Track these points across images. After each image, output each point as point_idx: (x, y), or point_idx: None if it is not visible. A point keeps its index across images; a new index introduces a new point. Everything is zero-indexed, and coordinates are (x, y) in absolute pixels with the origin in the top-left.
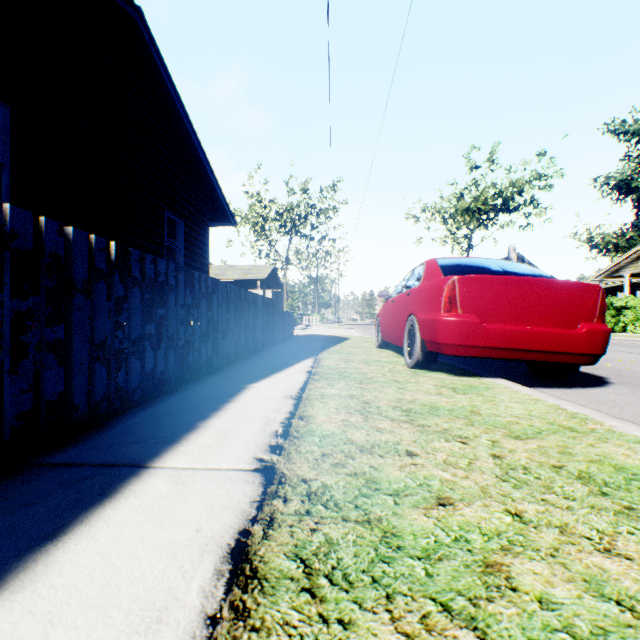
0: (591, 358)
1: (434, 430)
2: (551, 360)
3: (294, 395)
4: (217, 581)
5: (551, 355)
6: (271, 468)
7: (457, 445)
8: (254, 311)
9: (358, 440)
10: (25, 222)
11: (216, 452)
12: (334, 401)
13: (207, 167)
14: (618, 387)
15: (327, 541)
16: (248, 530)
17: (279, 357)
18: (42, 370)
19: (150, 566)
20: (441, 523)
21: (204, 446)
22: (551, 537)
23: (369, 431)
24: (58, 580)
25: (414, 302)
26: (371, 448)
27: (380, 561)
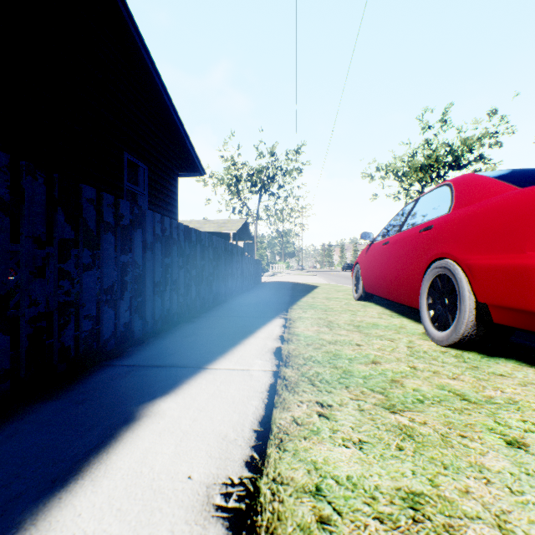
0: None
1: None
2: None
3: (235, 485)
4: None
5: None
6: None
7: None
8: (212, 257)
9: None
10: None
11: None
12: None
13: (172, 111)
14: None
15: None
16: None
17: (238, 315)
18: None
19: None
20: None
21: None
22: None
23: None
24: None
25: (449, 238)
26: None
27: None
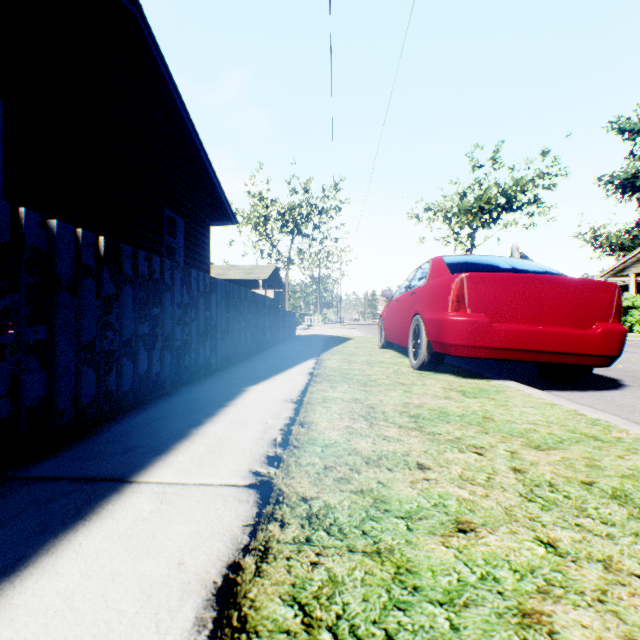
0: (607, 360)
1: (446, 439)
2: (564, 362)
3: (295, 399)
4: (197, 635)
5: (565, 356)
6: (268, 483)
7: (472, 456)
8: (255, 311)
9: (363, 450)
10: (1, 213)
11: (208, 464)
12: (337, 405)
13: (208, 165)
14: (634, 390)
15: (330, 579)
16: (238, 563)
17: (280, 358)
18: (22, 373)
19: (119, 613)
20: (463, 555)
21: (195, 457)
22: (595, 575)
23: (375, 440)
24: (6, 632)
25: (419, 301)
26: (378, 460)
27: (394, 608)
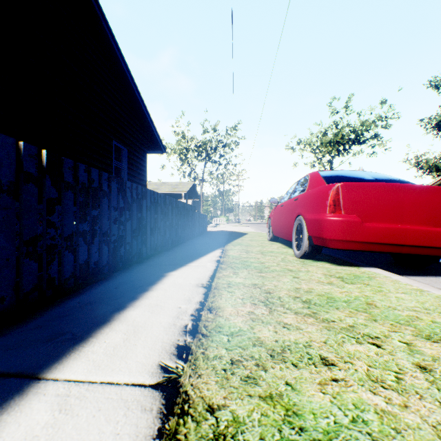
0: None
1: (340, 327)
2: (421, 253)
3: (205, 283)
4: None
5: (422, 249)
6: (174, 383)
7: (372, 349)
8: (177, 213)
9: (267, 340)
10: None
11: (120, 356)
12: (239, 290)
13: (144, 109)
14: None
15: None
16: None
17: (195, 248)
18: None
19: None
20: None
21: (110, 346)
22: None
23: (276, 327)
24: None
25: (301, 205)
26: (282, 352)
27: None
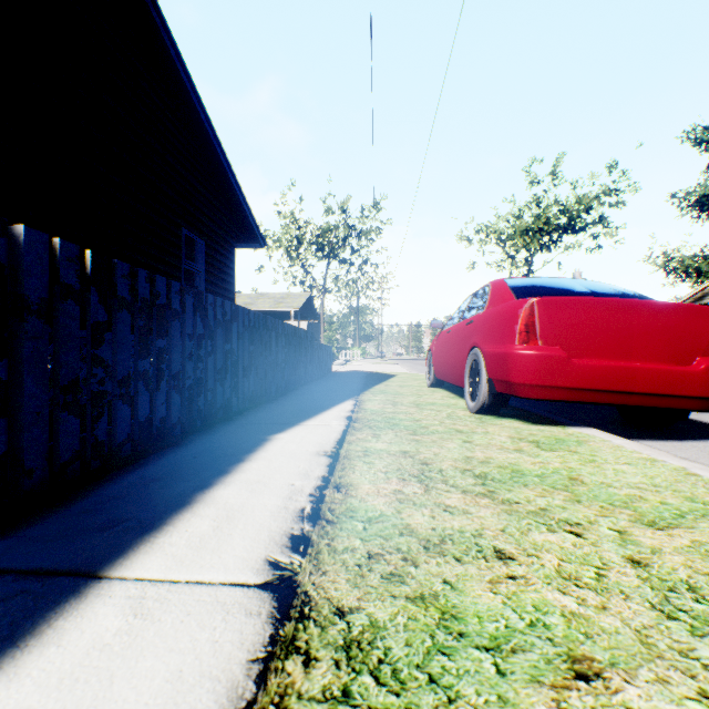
0: None
1: (527, 510)
2: (659, 405)
3: (329, 451)
4: None
5: (659, 399)
6: (289, 582)
7: (568, 539)
8: (284, 344)
9: (420, 528)
10: None
11: (210, 548)
12: (381, 461)
13: (232, 179)
14: None
15: None
16: None
17: (313, 398)
18: None
19: None
20: None
21: (195, 537)
22: None
23: (434, 511)
24: None
25: (478, 332)
26: (441, 543)
27: None
